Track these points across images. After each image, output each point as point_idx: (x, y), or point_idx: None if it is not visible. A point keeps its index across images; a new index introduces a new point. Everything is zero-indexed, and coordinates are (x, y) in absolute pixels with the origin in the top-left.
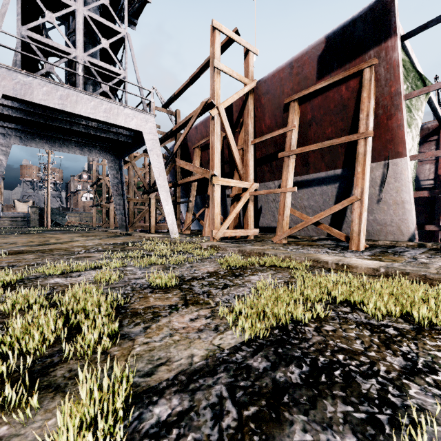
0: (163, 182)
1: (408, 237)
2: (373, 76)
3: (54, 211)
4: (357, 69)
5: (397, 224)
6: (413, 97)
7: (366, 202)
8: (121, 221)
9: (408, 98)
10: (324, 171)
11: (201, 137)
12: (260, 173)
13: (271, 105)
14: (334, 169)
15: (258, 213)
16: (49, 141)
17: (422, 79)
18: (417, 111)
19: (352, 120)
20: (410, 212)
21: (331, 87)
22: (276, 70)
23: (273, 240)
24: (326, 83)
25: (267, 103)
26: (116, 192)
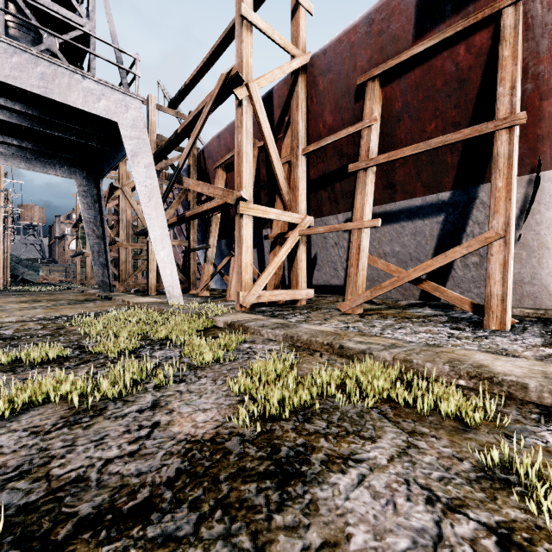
0: (156, 210)
1: None
2: (520, 19)
3: (23, 262)
4: (490, 11)
5: (543, 281)
6: None
7: (512, 241)
8: (102, 277)
9: None
10: (421, 195)
11: (226, 151)
12: (315, 203)
13: (334, 91)
14: (438, 192)
15: (312, 264)
16: None
17: None
18: None
19: (475, 105)
20: None
21: (438, 50)
22: (344, 31)
23: (340, 308)
24: (431, 41)
25: (328, 87)
26: (92, 232)
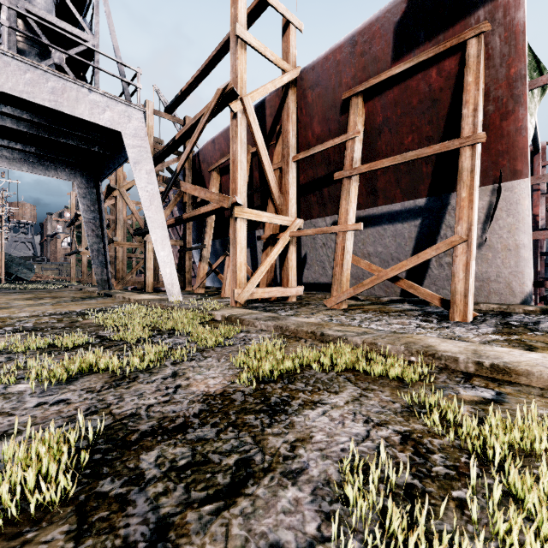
0: (157, 214)
1: (522, 298)
2: (482, 49)
3: (17, 260)
4: (457, 41)
5: (507, 279)
6: (540, 85)
7: (474, 245)
8: (101, 275)
9: (532, 87)
10: (400, 201)
11: (220, 155)
12: (304, 207)
13: (321, 104)
14: (415, 199)
15: (302, 263)
16: None
17: (539, 69)
18: (530, 117)
19: (445, 122)
20: (527, 262)
21: (414, 72)
22: (330, 50)
23: (326, 303)
24: (407, 64)
25: (316, 100)
26: (91, 232)
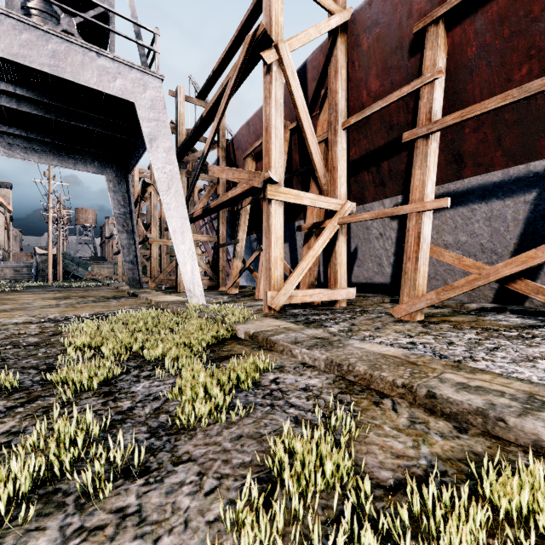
0: (176, 199)
1: None
2: None
3: (75, 260)
4: None
5: None
6: None
7: None
8: (132, 273)
9: None
10: (501, 168)
11: (256, 138)
12: (355, 188)
13: (381, 49)
14: (528, 162)
15: (351, 259)
16: (4, 142)
17: None
18: None
19: None
20: None
21: None
22: None
23: (393, 312)
24: None
25: (374, 45)
26: (122, 228)
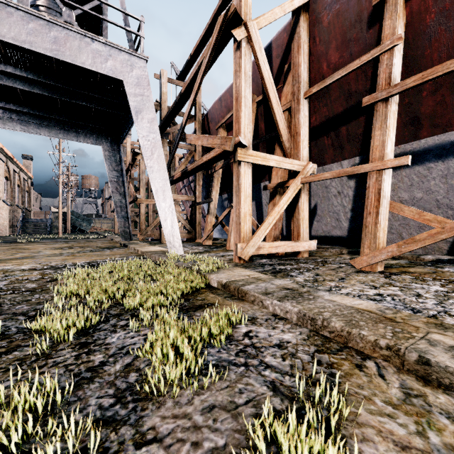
0: (158, 163)
1: None
2: None
3: (81, 217)
4: None
5: None
6: None
7: None
8: (124, 227)
9: None
10: None
11: (227, 111)
12: (315, 152)
13: (341, 24)
14: None
15: (311, 215)
16: (20, 120)
17: None
18: None
19: None
20: None
21: None
22: None
23: (354, 263)
24: None
25: (334, 21)
26: (115, 189)
